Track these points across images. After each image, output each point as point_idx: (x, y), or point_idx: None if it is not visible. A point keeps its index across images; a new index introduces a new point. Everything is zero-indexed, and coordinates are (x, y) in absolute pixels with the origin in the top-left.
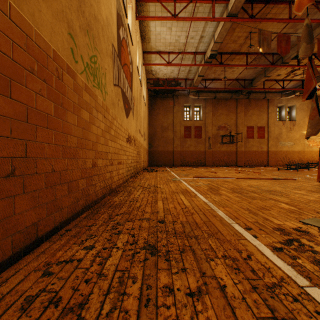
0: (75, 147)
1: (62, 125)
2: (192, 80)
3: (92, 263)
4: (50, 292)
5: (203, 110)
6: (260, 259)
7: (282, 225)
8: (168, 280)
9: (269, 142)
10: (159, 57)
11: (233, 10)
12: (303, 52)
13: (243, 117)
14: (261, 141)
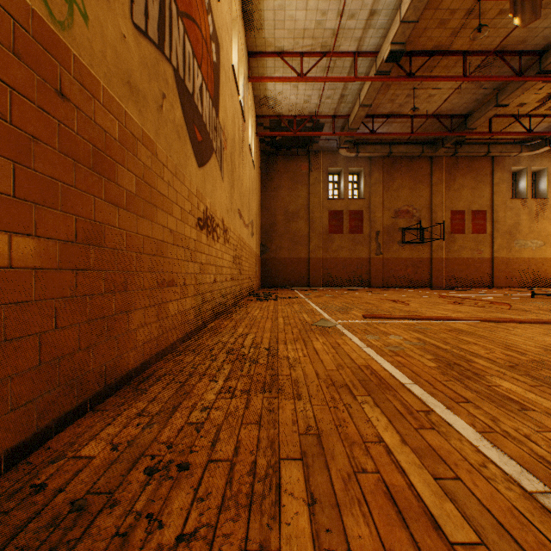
0: None
1: None
2: (346, 117)
3: None
4: None
5: (366, 180)
6: None
7: None
8: None
9: (495, 241)
10: (282, 66)
11: None
12: None
13: (444, 193)
14: (479, 238)
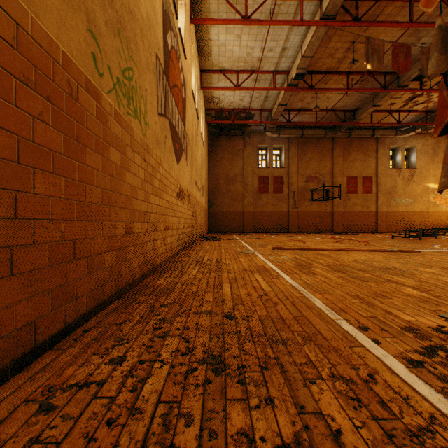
0: (99, 203)
1: (78, 169)
2: (270, 111)
3: (121, 389)
4: (46, 444)
5: (286, 154)
6: (390, 381)
7: (414, 322)
8: (245, 420)
9: (379, 199)
10: (224, 78)
11: (329, 9)
12: (434, 66)
13: (342, 164)
14: (367, 197)
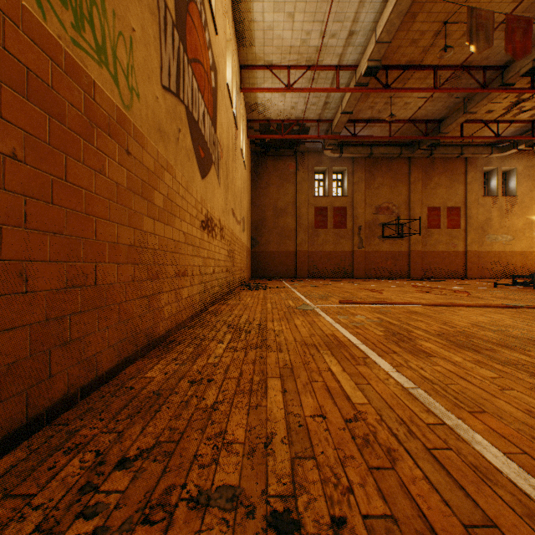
0: None
1: None
2: (330, 122)
3: None
4: None
5: (349, 179)
6: None
7: None
8: None
9: (469, 236)
10: (271, 77)
11: None
12: None
13: (421, 191)
14: (453, 233)
